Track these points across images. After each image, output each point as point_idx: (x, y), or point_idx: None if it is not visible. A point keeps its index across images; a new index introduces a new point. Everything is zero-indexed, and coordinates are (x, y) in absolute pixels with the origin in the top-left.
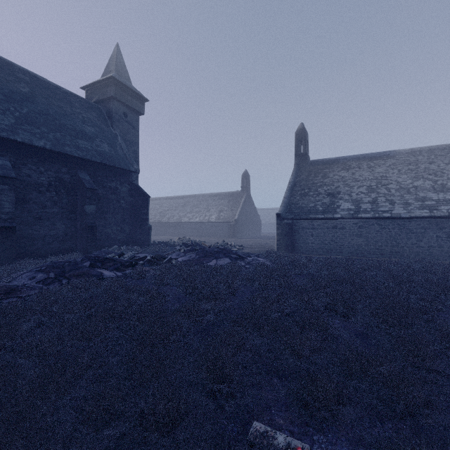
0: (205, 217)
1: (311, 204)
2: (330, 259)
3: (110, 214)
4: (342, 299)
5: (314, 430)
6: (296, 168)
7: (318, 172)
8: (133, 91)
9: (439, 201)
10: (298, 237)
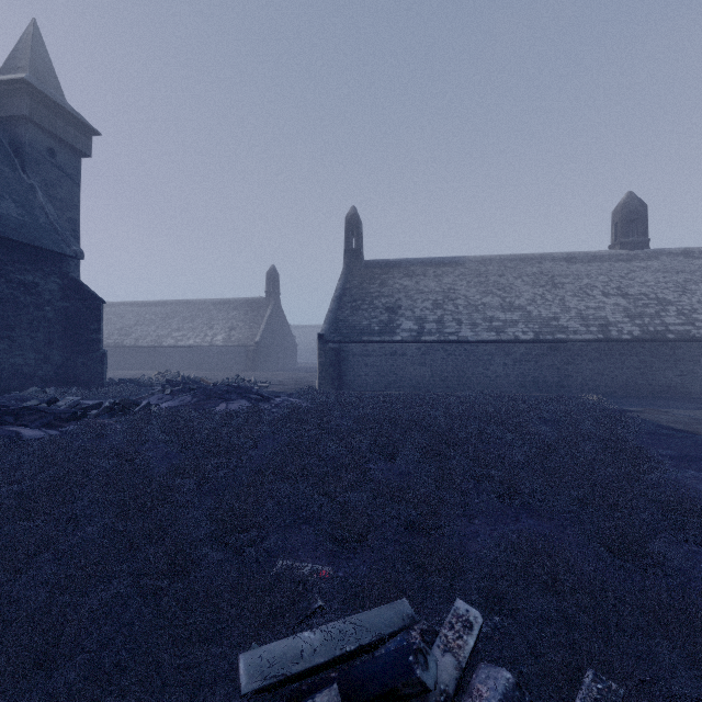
0: (206, 338)
1: (364, 321)
2: (385, 394)
3: (22, 330)
4: (389, 438)
5: (341, 559)
6: (346, 270)
7: (375, 278)
8: (70, 113)
9: (507, 322)
10: (348, 367)
